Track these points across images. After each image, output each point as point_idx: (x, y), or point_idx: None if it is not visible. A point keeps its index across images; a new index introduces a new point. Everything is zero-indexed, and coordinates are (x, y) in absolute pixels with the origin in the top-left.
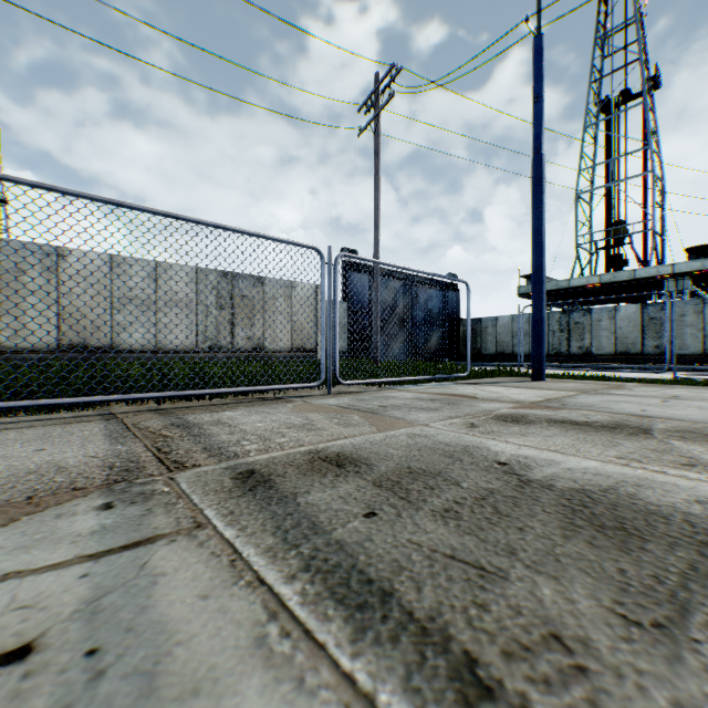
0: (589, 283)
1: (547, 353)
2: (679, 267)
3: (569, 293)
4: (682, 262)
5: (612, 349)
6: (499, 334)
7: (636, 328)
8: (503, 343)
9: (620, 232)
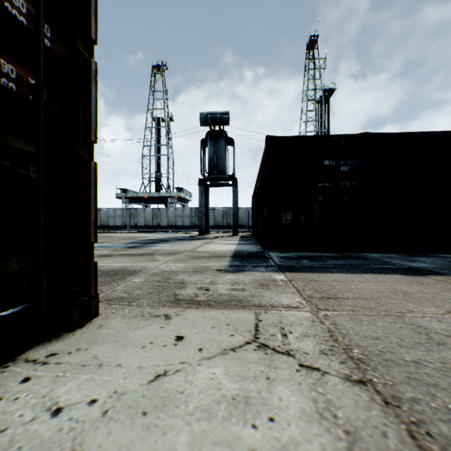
0: (145, 196)
1: (122, 225)
2: (172, 194)
3: (138, 199)
4: (173, 192)
5: (144, 224)
6: (102, 216)
7: (151, 216)
8: (104, 221)
9: (159, 176)
